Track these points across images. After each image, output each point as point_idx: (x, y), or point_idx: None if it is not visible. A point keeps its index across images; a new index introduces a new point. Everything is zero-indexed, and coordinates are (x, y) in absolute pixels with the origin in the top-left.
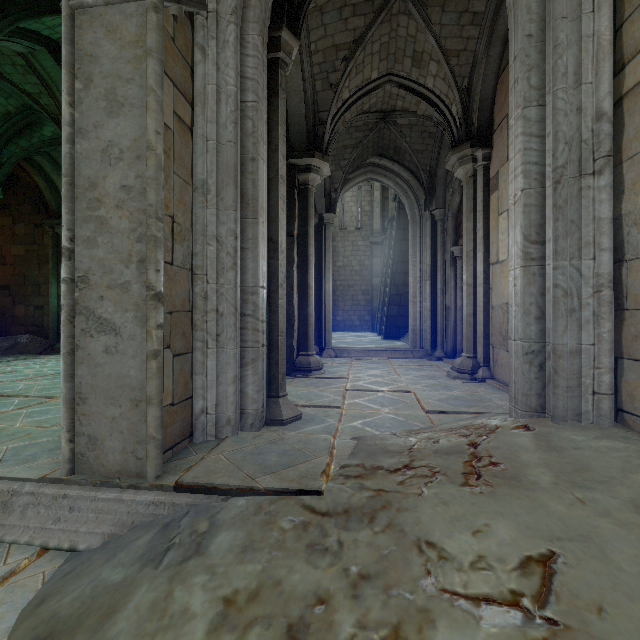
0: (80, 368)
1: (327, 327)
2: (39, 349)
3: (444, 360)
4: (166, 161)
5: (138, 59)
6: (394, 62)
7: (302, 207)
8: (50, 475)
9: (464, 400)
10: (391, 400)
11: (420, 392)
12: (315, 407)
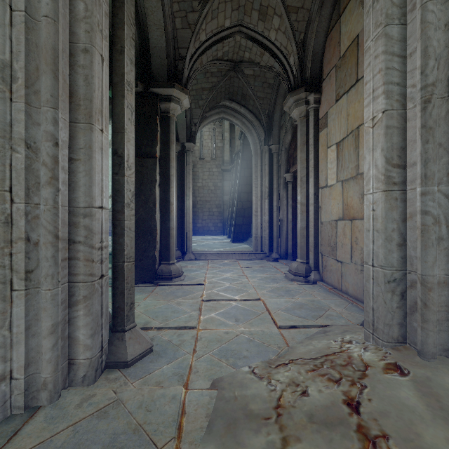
0: None
1: (188, 235)
2: None
3: (279, 261)
4: None
5: None
6: (244, 14)
7: (164, 132)
8: None
9: (308, 309)
10: (244, 311)
11: (268, 300)
12: (170, 329)
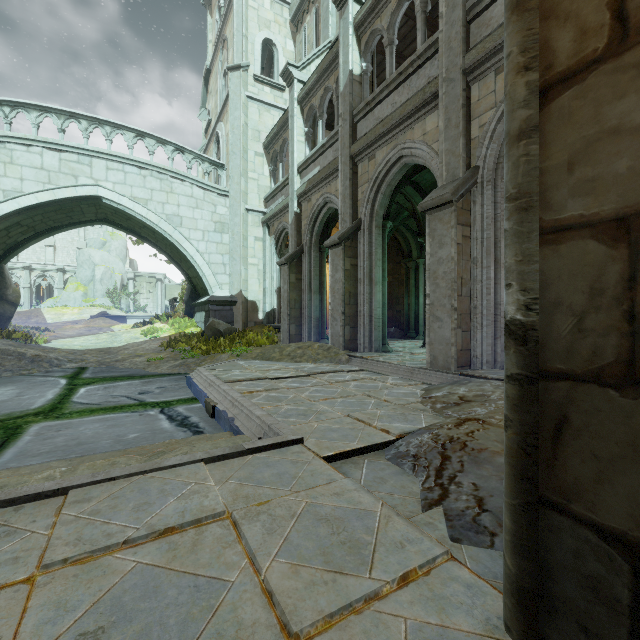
0: (431, 333)
1: None
2: (399, 336)
3: None
4: (458, 257)
5: (448, 228)
6: None
7: None
8: (422, 367)
9: None
10: None
11: None
12: None
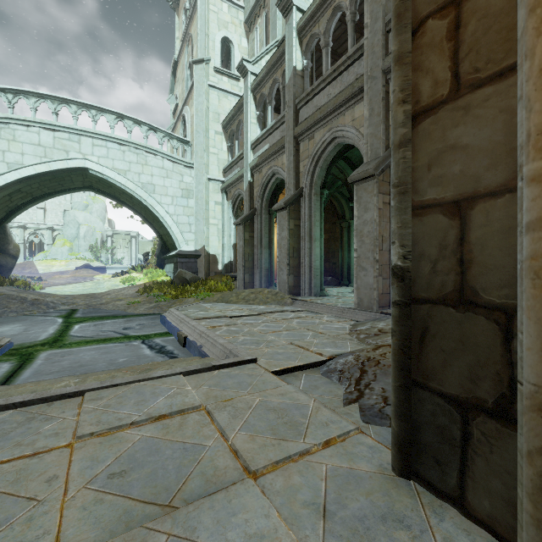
0: (358, 280)
1: None
2: (334, 284)
3: None
4: (380, 219)
5: (371, 196)
6: None
7: None
8: (351, 307)
9: None
10: None
11: None
12: None
